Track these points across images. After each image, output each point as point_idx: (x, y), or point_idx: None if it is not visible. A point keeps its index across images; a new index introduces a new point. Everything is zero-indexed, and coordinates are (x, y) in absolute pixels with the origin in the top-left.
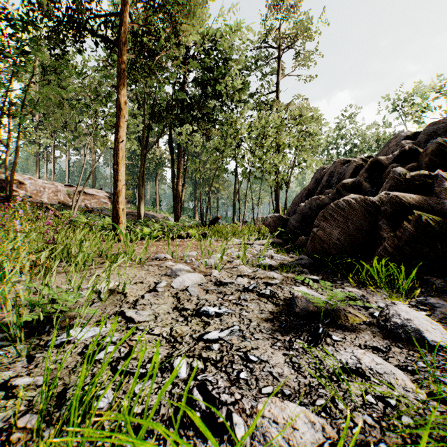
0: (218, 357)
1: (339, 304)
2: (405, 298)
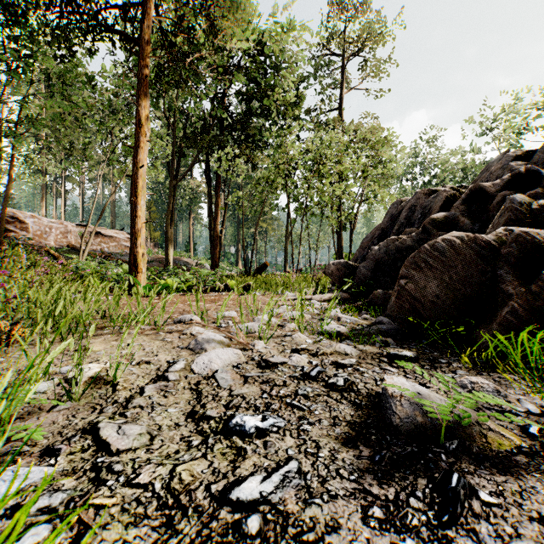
0: None
1: (467, 411)
2: None
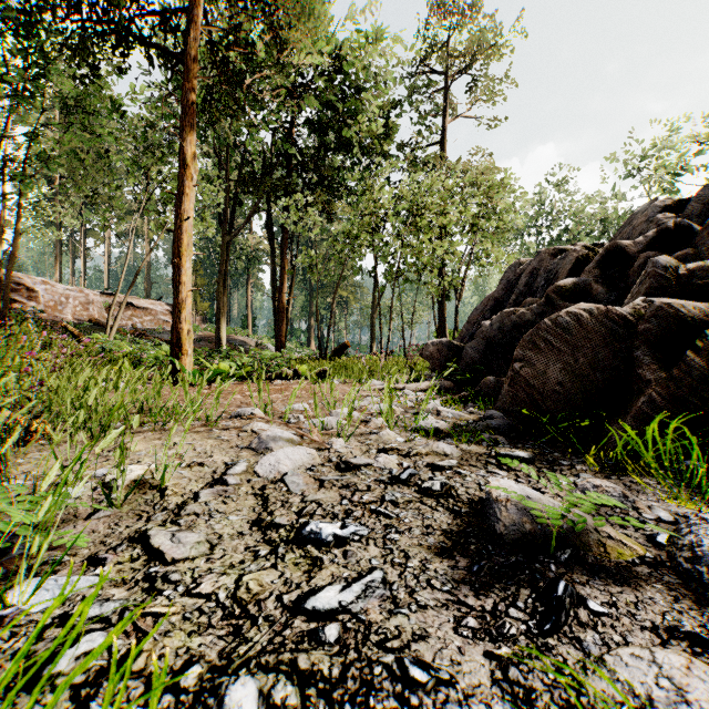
0: (335, 671)
1: (585, 517)
2: (702, 499)
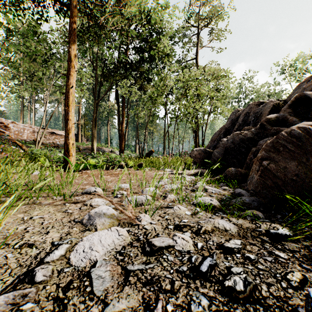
0: None
1: None
2: None
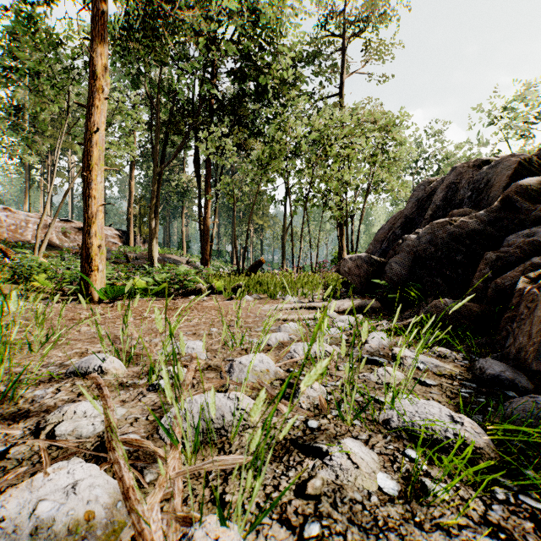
0: None
1: None
2: None
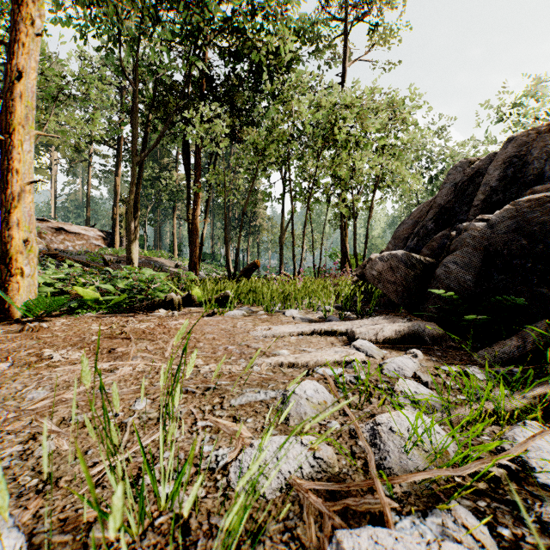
0: None
1: None
2: None
